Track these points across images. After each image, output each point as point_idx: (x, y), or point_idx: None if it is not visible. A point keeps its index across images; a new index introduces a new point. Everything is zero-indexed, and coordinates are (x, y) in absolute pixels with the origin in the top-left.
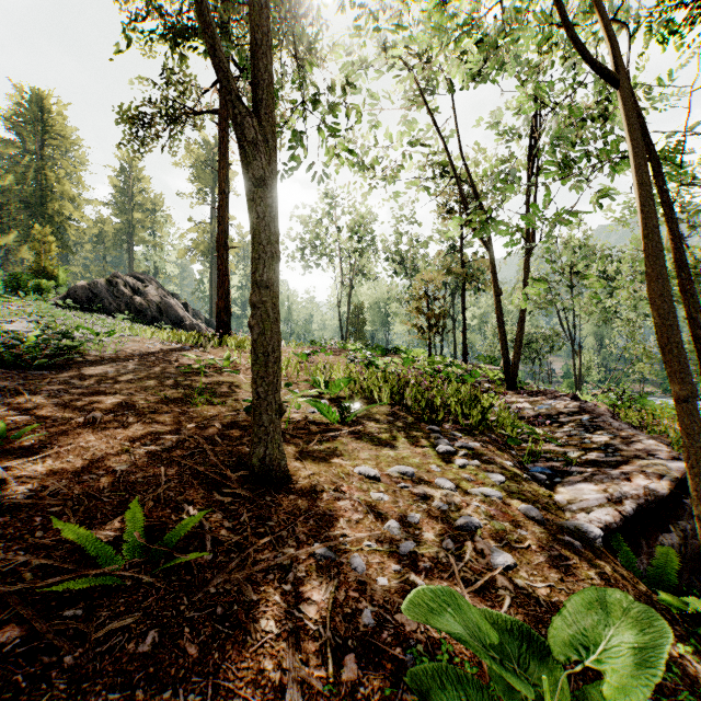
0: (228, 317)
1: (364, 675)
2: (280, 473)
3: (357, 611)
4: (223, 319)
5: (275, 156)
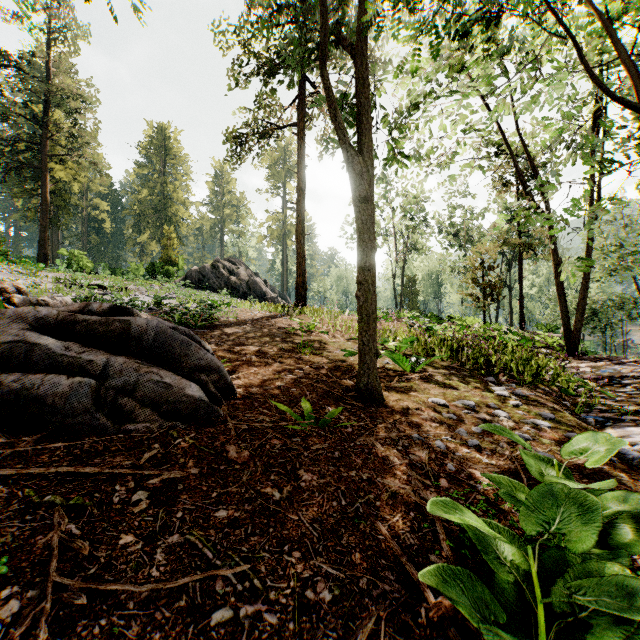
0: (304, 291)
1: (452, 486)
2: (378, 396)
3: (444, 464)
4: (301, 292)
5: (372, 180)
